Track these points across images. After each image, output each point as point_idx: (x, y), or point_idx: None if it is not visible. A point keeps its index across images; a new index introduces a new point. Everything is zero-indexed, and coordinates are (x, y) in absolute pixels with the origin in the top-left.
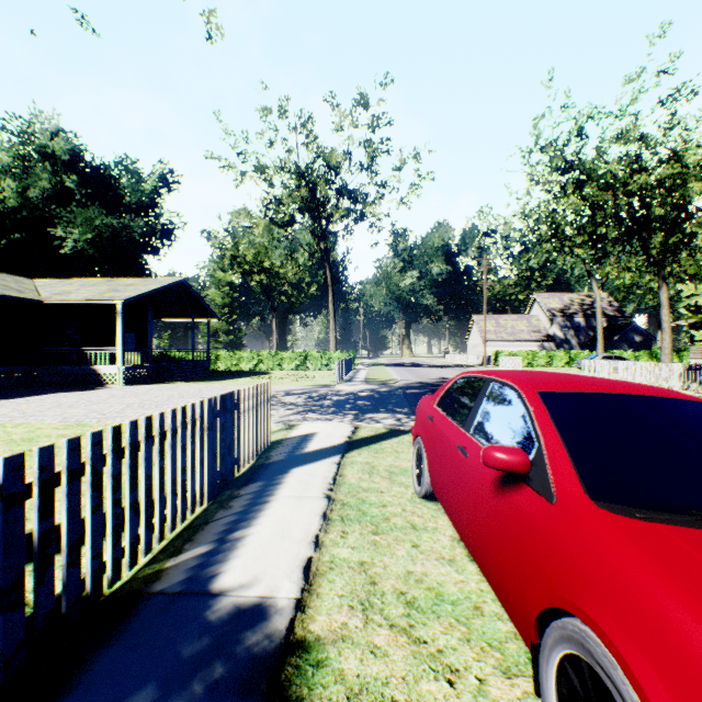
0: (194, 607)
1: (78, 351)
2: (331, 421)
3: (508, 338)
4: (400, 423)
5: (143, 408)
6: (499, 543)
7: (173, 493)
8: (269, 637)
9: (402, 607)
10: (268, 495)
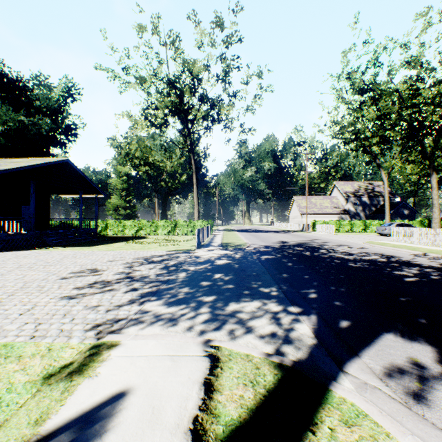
0: None
1: None
2: (174, 329)
3: (318, 212)
4: (284, 333)
5: None
6: None
7: None
8: None
9: None
10: None
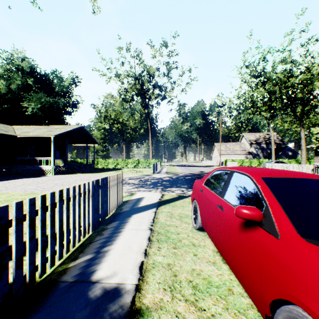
0: (83, 289)
1: (33, 159)
2: (151, 191)
3: (231, 153)
4: (183, 193)
5: (62, 185)
6: (244, 258)
7: (74, 228)
8: (121, 307)
9: (190, 289)
10: (121, 228)
